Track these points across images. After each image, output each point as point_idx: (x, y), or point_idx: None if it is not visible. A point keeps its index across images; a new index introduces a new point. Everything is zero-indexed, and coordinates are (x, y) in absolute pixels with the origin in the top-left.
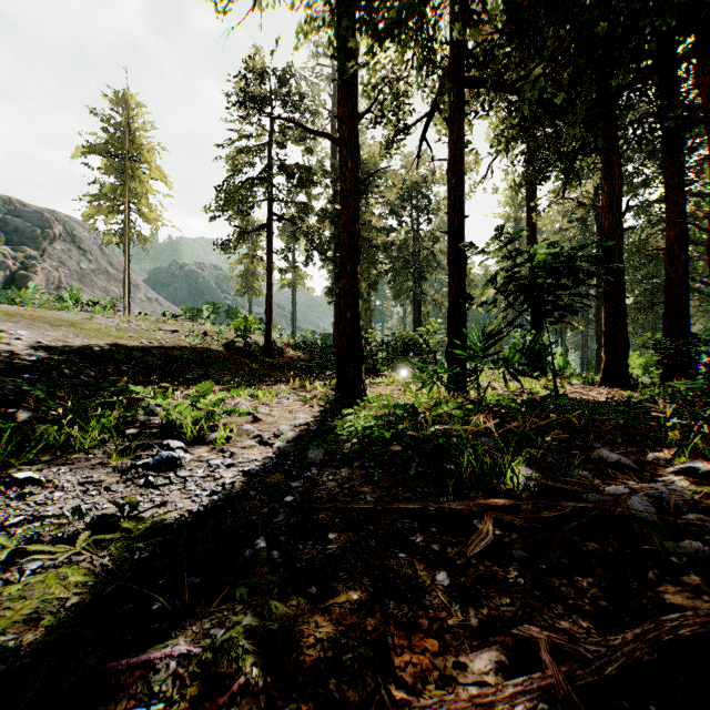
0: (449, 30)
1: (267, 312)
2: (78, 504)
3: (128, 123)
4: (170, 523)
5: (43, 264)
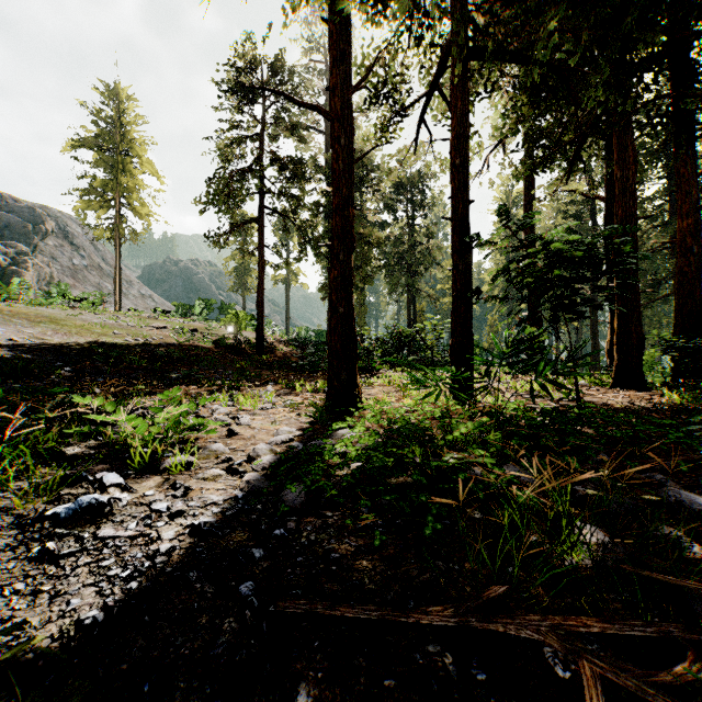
0: None
1: (259, 308)
2: None
3: (119, 117)
4: (33, 657)
5: (35, 260)
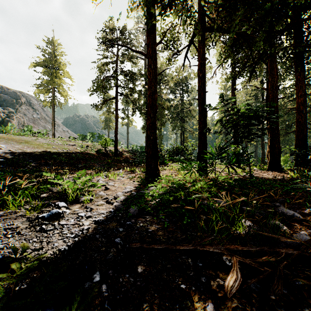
0: (199, 4)
1: (115, 136)
2: None
3: (54, 52)
4: (46, 259)
5: (16, 115)
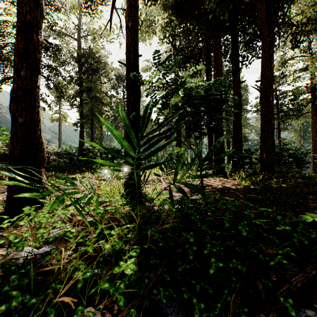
0: None
1: None
2: None
3: None
4: None
5: None
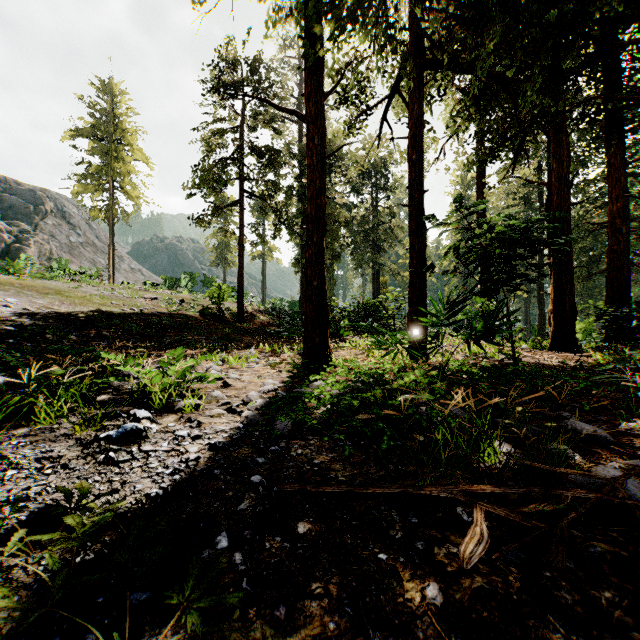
0: (410, 14)
1: (239, 281)
2: (29, 485)
3: (112, 109)
4: (124, 511)
5: (36, 237)
